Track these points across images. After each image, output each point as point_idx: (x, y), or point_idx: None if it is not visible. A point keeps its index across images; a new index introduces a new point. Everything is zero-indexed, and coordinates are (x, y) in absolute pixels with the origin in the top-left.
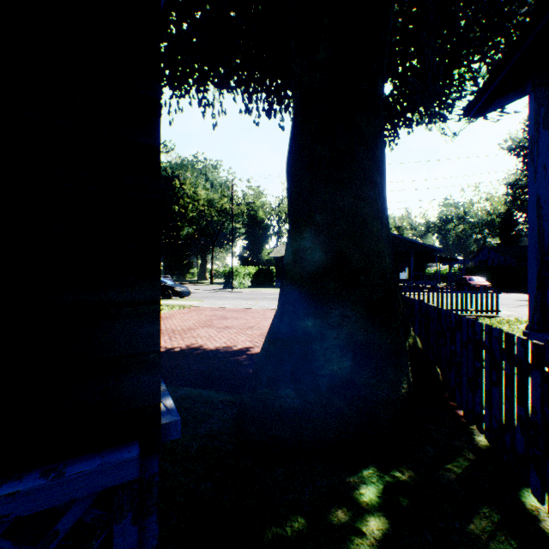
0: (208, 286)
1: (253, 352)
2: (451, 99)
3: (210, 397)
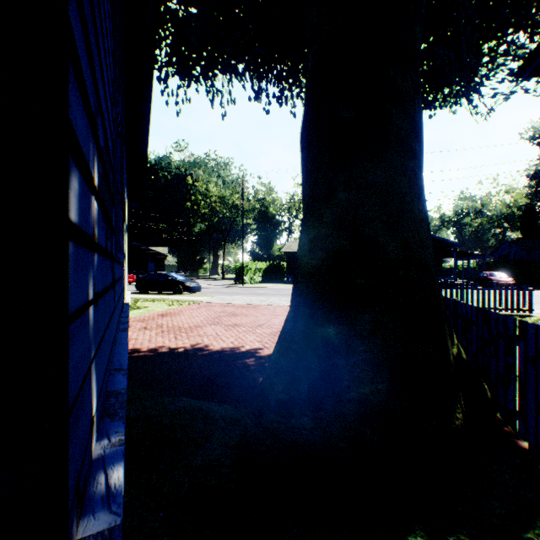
0: (219, 281)
1: (262, 355)
2: (479, 78)
3: (211, 412)
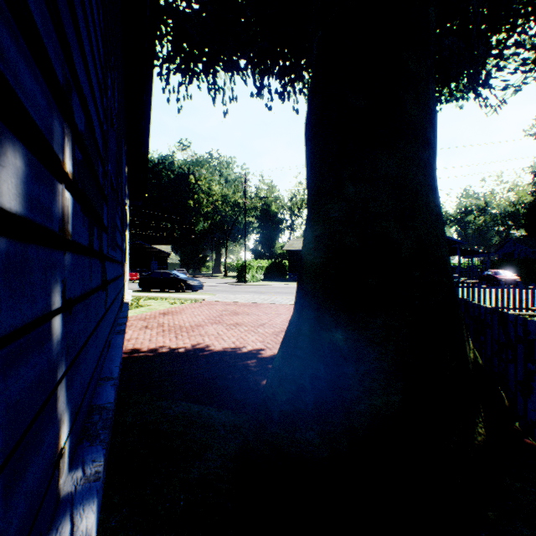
0: (221, 279)
1: (264, 356)
2: (487, 71)
3: (210, 418)
